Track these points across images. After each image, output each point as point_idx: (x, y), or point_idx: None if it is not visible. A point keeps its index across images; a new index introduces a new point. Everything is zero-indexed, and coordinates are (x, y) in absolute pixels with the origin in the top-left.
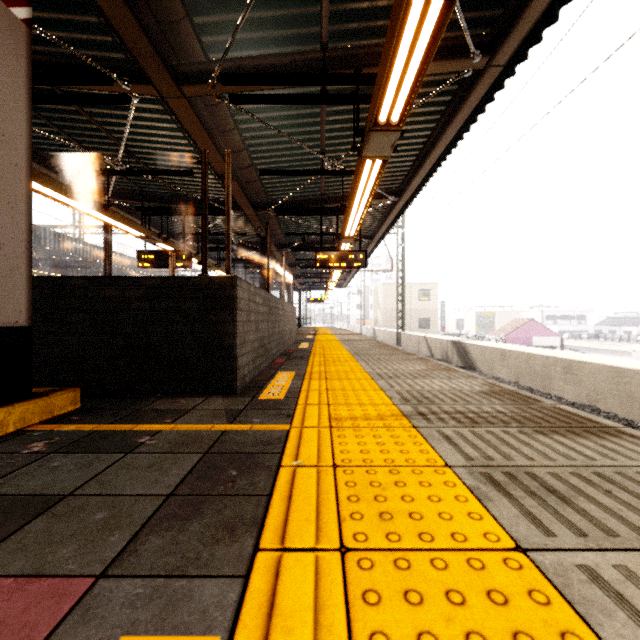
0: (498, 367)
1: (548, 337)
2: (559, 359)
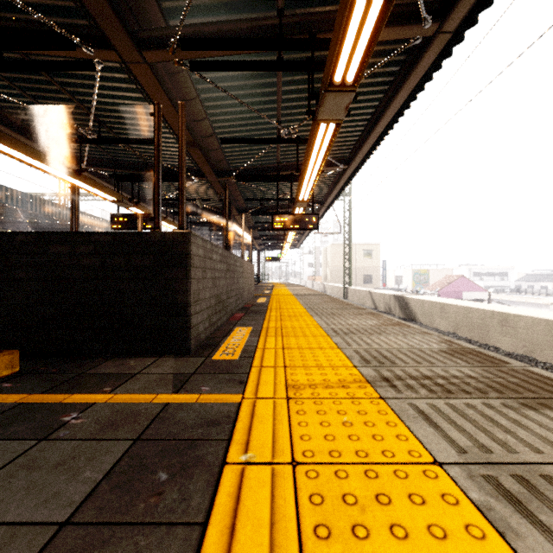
0: (437, 319)
1: (476, 291)
2: (496, 312)
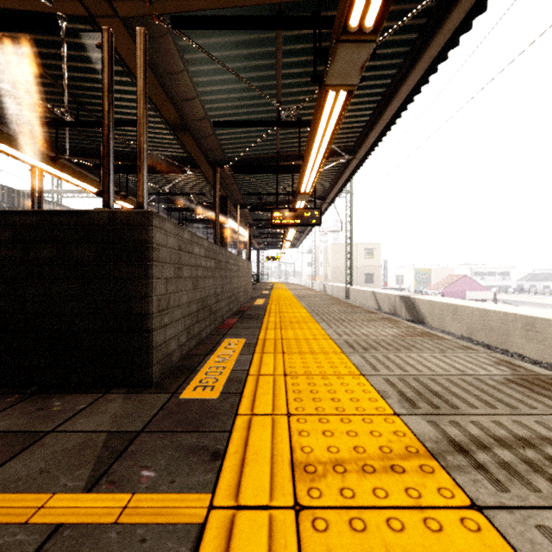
0: (449, 322)
1: (479, 291)
2: (519, 316)
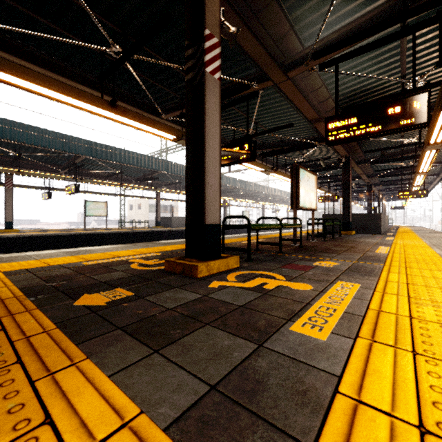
0: None
1: None
2: None
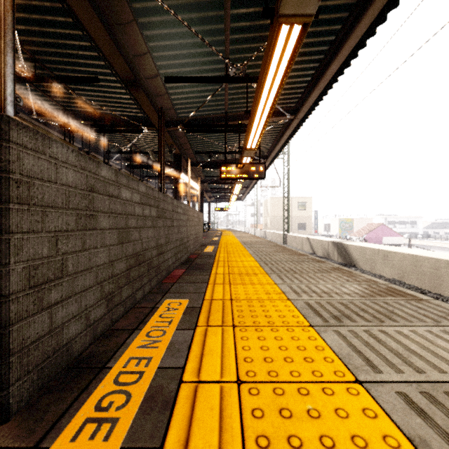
0: (380, 266)
1: (394, 237)
2: None
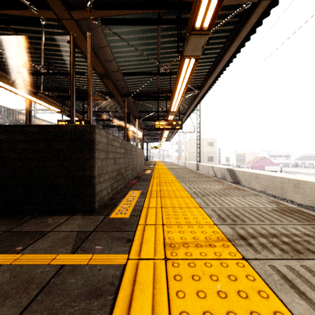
0: (253, 183)
1: (272, 166)
2: (291, 179)
